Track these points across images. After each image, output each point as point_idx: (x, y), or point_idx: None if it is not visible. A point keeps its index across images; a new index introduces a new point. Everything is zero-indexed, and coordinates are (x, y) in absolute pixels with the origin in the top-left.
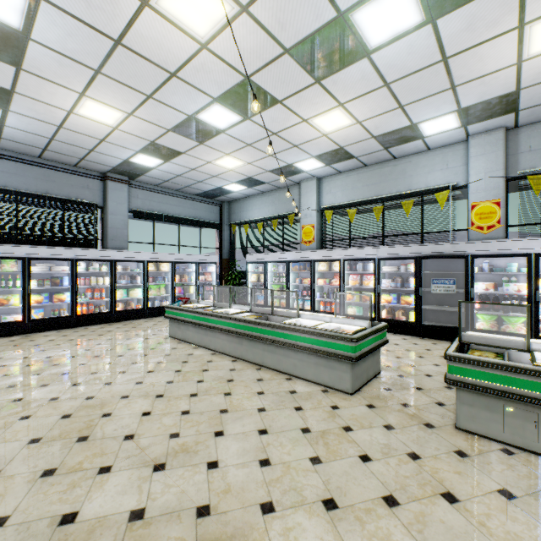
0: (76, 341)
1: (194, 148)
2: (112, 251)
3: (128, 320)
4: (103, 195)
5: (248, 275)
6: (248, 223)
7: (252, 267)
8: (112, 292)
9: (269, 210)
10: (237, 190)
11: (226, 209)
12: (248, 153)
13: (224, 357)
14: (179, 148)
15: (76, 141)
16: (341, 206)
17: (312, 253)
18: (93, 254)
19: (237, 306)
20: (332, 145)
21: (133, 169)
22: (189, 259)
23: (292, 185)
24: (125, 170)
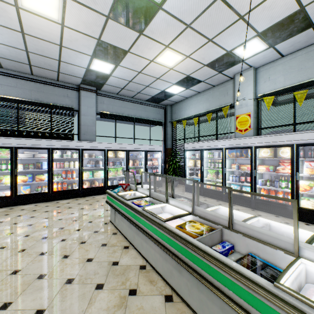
0: (34, 219)
1: (136, 42)
2: (79, 142)
3: (92, 195)
4: (78, 102)
5: (185, 160)
6: (185, 120)
7: (189, 154)
8: (79, 174)
9: (203, 107)
10: (176, 92)
11: (168, 110)
12: (187, 40)
13: (154, 283)
14: (123, 45)
15: (44, 51)
16: (282, 91)
17: (252, 139)
18: (65, 144)
19: (174, 201)
20: (290, 6)
21: (96, 78)
22: (140, 148)
23: (226, 81)
24: (91, 80)
